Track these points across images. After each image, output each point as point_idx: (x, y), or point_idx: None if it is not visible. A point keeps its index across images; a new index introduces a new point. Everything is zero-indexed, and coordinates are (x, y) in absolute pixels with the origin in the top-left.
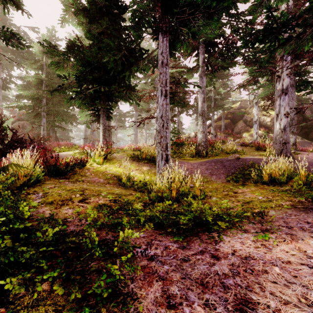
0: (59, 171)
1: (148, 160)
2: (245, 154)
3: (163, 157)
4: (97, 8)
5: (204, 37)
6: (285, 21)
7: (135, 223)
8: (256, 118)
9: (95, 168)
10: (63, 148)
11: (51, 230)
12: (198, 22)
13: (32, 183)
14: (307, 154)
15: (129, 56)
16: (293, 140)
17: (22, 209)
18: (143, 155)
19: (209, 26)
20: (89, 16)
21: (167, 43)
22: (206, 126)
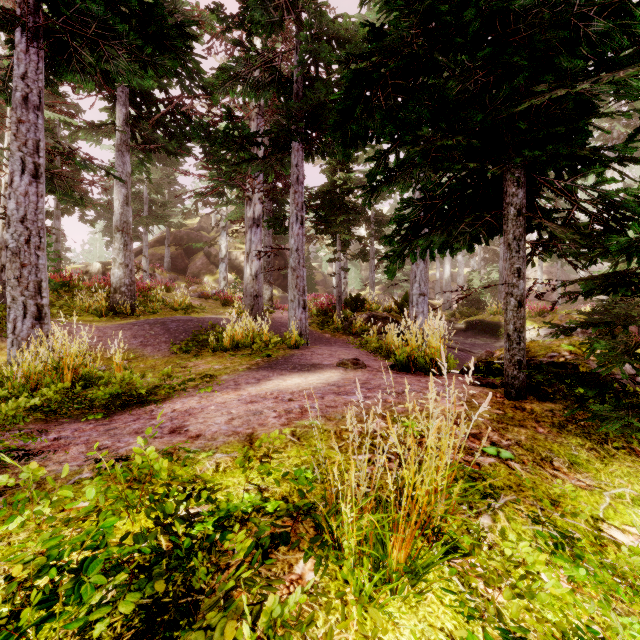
0: None
1: None
2: (206, 312)
3: (29, 310)
4: None
5: None
6: (248, 136)
7: None
8: (224, 253)
9: None
10: None
11: None
12: (118, 59)
13: None
14: (283, 313)
15: None
16: (269, 293)
17: None
18: None
19: (140, 78)
20: None
21: (39, 61)
22: (132, 254)
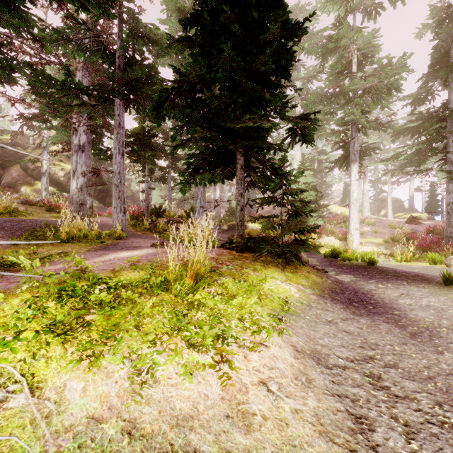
0: None
1: None
2: (32, 215)
3: None
4: None
5: None
6: (82, 89)
7: None
8: (45, 168)
9: None
10: None
11: None
12: None
13: None
14: (103, 218)
15: None
16: (90, 203)
17: None
18: None
19: None
20: None
21: None
22: None
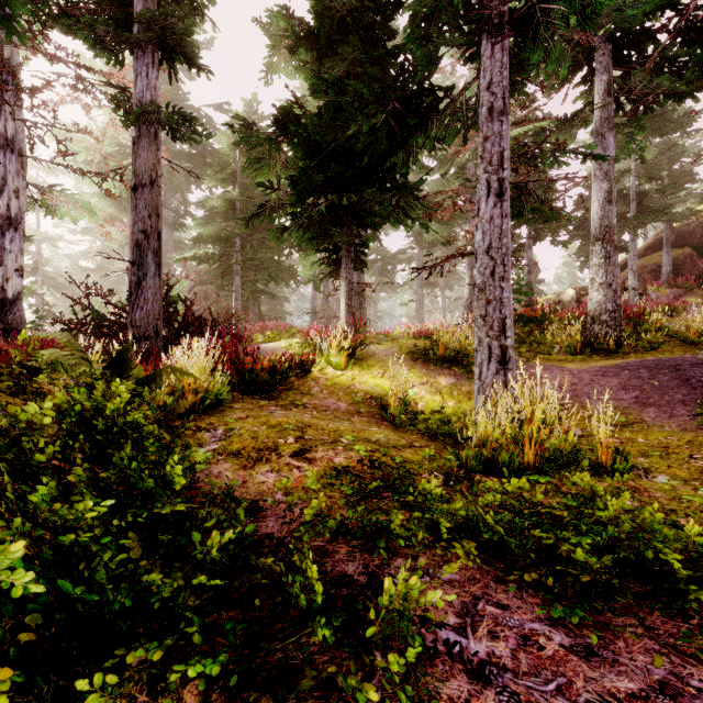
0: (259, 384)
1: (451, 361)
2: None
3: (493, 353)
4: (333, 23)
5: (612, 21)
6: None
7: (425, 533)
8: None
9: (329, 378)
10: (270, 335)
11: (217, 533)
12: None
13: (209, 406)
14: None
15: (405, 114)
16: None
17: (170, 469)
18: (438, 349)
19: None
20: (319, 46)
21: (503, 56)
22: (617, 268)
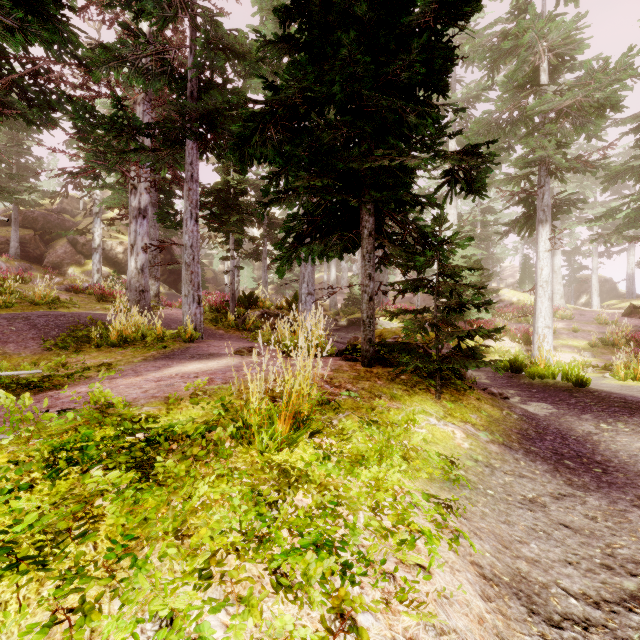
0: None
1: None
2: (78, 307)
3: None
4: None
5: None
6: (139, 127)
7: None
8: (98, 242)
9: None
10: None
11: None
12: None
13: None
14: (172, 310)
15: None
16: (156, 289)
17: None
18: None
19: (4, 40)
20: None
21: None
22: None
